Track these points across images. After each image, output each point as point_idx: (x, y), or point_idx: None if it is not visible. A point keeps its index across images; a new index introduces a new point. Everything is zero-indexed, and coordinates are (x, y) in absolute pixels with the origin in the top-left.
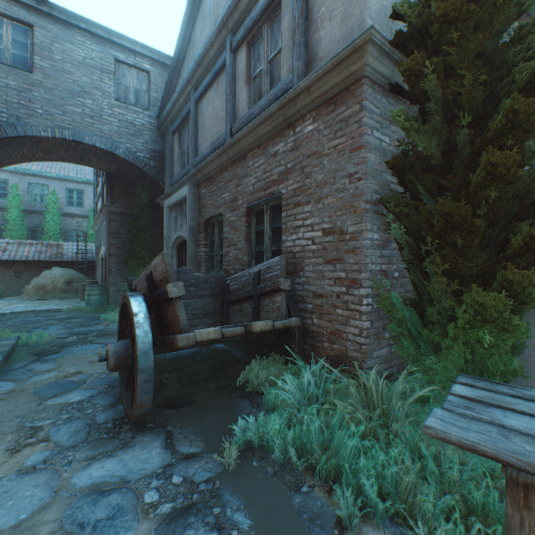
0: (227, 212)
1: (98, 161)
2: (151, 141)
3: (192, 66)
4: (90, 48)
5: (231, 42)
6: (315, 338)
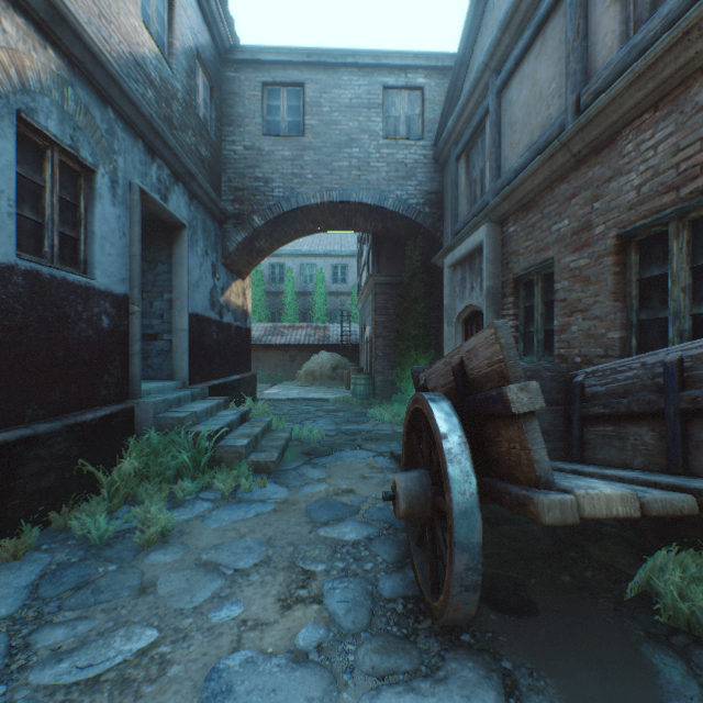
0: (565, 254)
1: (363, 223)
2: (425, 180)
3: (493, 37)
4: (356, 85)
5: None
6: None
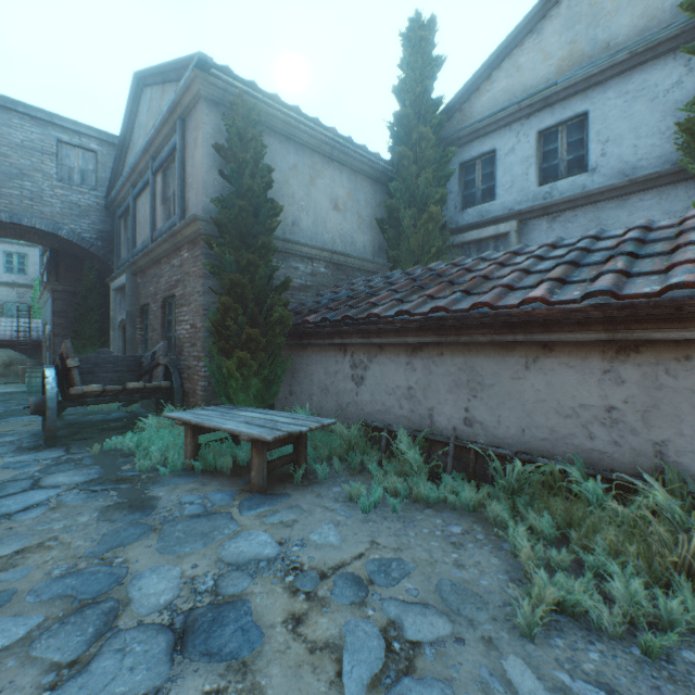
0: (153, 303)
1: (40, 239)
2: (99, 222)
3: (129, 170)
4: (30, 131)
5: (153, 166)
6: (188, 397)
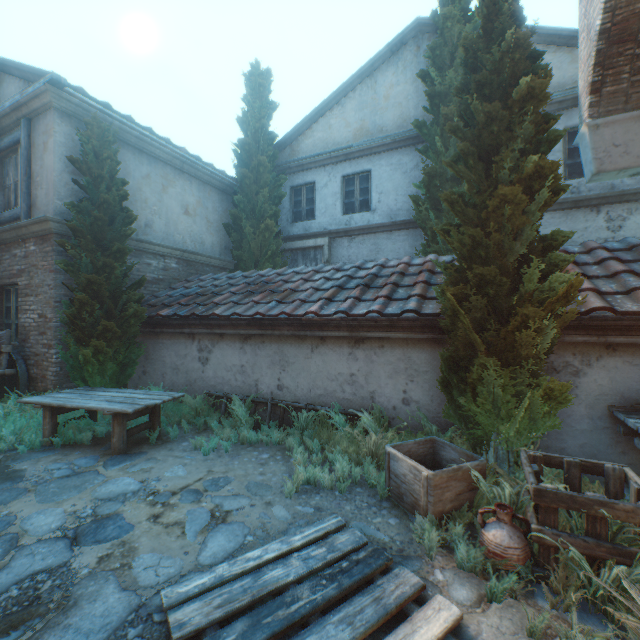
0: None
1: None
2: None
3: None
4: None
5: None
6: (36, 382)
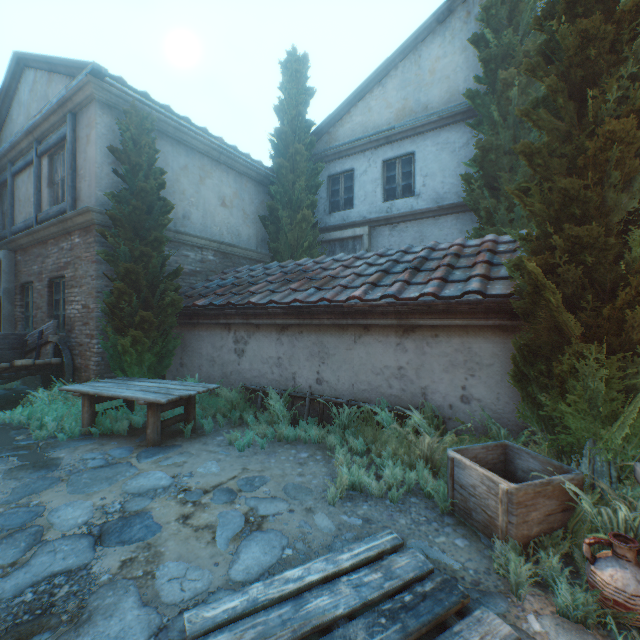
0: (37, 282)
1: None
2: None
3: (7, 146)
4: None
5: (38, 149)
6: (80, 371)
